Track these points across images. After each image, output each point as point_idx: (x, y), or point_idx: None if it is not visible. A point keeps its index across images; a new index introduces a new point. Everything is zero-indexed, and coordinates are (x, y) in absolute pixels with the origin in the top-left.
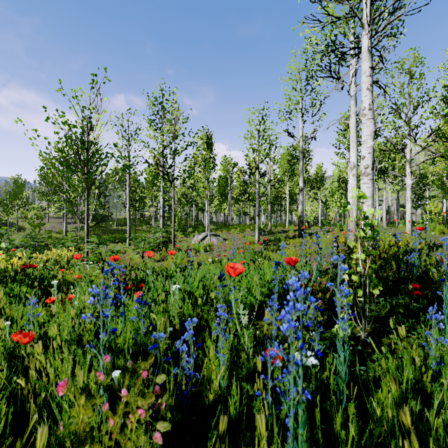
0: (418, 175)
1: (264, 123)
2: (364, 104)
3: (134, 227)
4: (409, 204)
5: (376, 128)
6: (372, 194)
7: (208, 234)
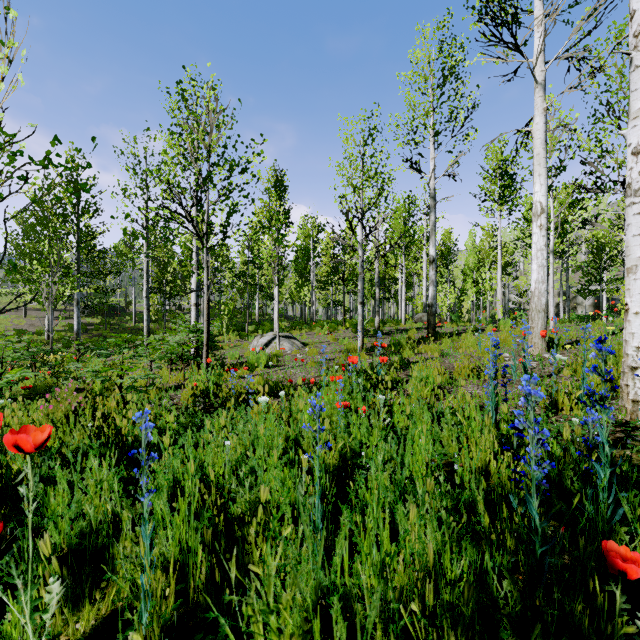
0: (596, 246)
1: (372, 142)
2: None
3: (164, 325)
4: None
5: None
6: None
7: (277, 335)
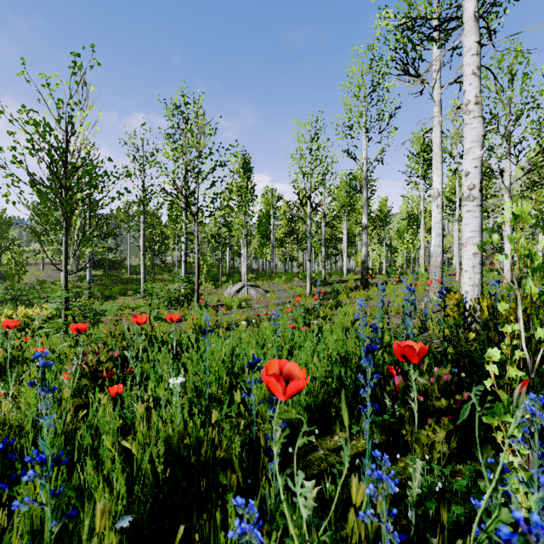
0: None
1: (317, 139)
2: (468, 96)
3: (153, 276)
4: (509, 245)
5: (485, 131)
6: (479, 228)
7: (245, 284)
